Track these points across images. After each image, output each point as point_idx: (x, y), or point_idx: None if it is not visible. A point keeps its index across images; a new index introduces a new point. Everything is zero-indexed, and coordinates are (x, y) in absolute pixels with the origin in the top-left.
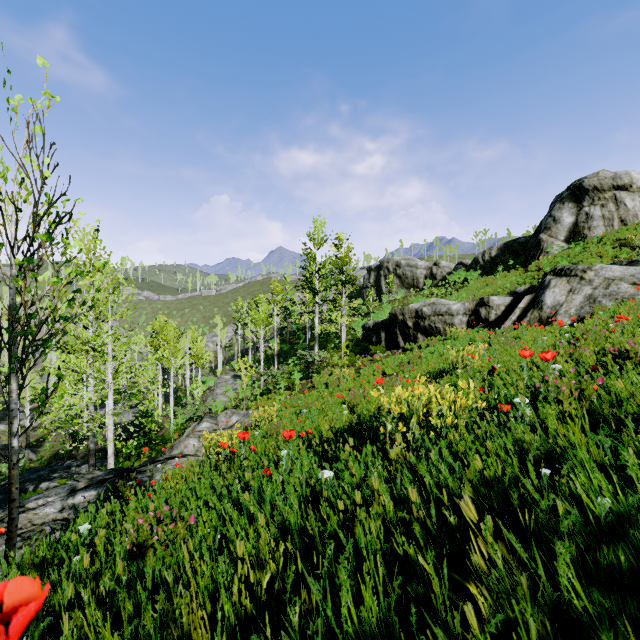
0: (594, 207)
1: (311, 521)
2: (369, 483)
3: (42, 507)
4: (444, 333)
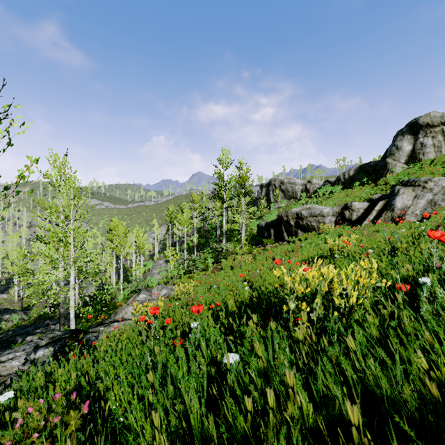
0: (427, 138)
1: (212, 433)
2: (278, 371)
3: (10, 360)
4: (317, 229)
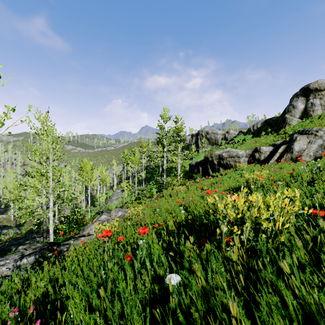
0: (316, 99)
1: None
2: (218, 293)
3: (1, 266)
4: (234, 167)
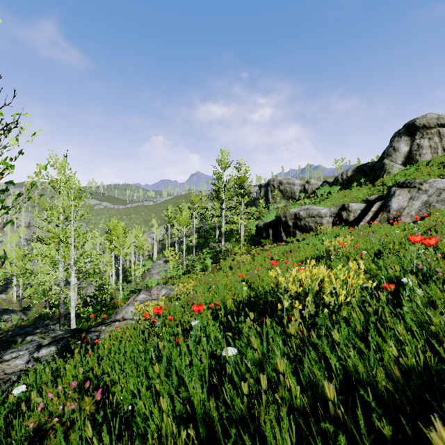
0: (423, 139)
1: (213, 412)
2: (272, 362)
3: (14, 359)
4: (315, 230)
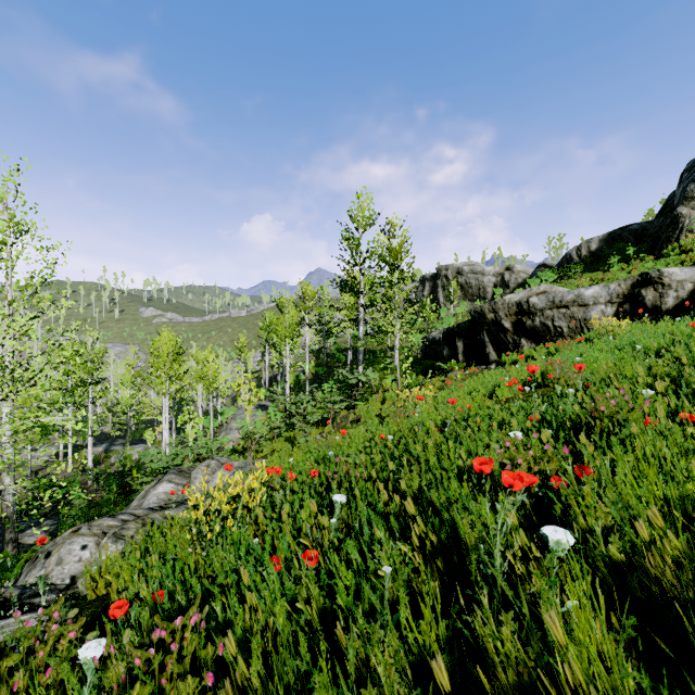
0: None
1: None
2: None
3: None
4: (570, 336)
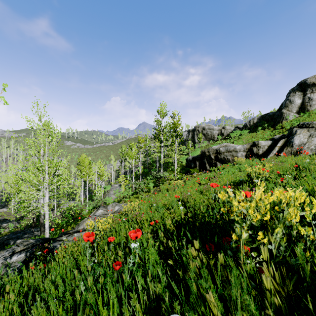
0: (313, 94)
1: None
2: None
3: None
4: (232, 162)
